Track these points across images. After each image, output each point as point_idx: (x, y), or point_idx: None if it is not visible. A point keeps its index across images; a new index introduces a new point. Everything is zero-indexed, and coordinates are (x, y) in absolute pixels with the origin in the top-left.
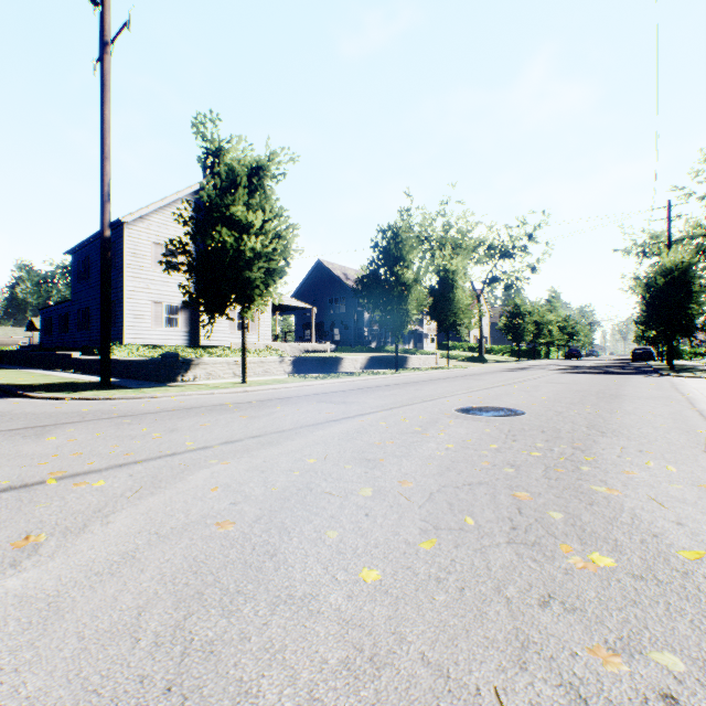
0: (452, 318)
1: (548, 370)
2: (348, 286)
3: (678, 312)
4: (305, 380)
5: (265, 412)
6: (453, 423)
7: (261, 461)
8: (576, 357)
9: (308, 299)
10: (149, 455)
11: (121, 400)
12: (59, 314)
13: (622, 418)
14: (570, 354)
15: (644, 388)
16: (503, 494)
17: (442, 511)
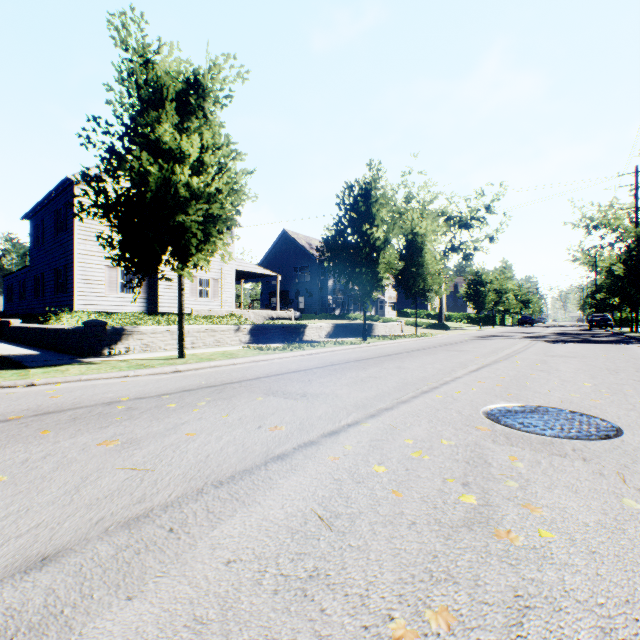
0: (421, 283)
1: (522, 338)
2: (312, 255)
3: None
4: (259, 352)
5: (165, 423)
6: (522, 464)
7: None
8: (529, 324)
9: (274, 268)
10: None
11: None
12: (19, 281)
13: None
14: (524, 321)
15: None
16: None
17: None
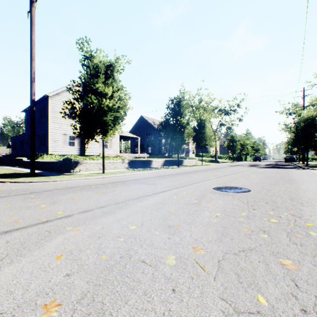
0: (204, 142)
1: (249, 166)
2: (154, 127)
3: (311, 139)
4: (134, 171)
5: (111, 189)
6: (214, 196)
7: (100, 228)
8: (258, 160)
9: (136, 133)
10: (30, 222)
11: (37, 183)
12: (19, 140)
13: (305, 193)
14: (256, 159)
15: (302, 176)
16: (272, 262)
17: (234, 284)
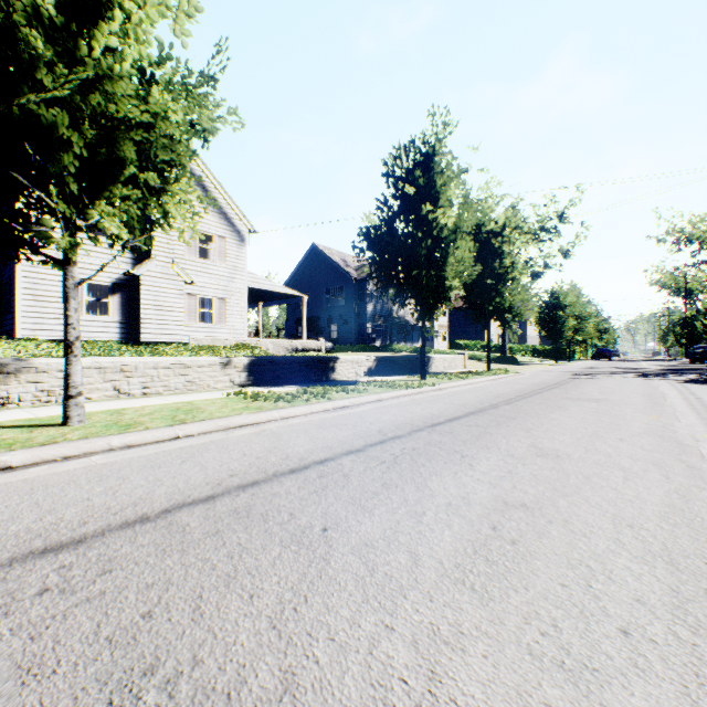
0: (498, 300)
1: (638, 375)
2: (347, 273)
3: None
4: (247, 406)
5: None
6: None
7: None
8: (608, 358)
9: (301, 290)
10: None
11: None
12: None
13: None
14: (601, 354)
15: None
16: None
17: None
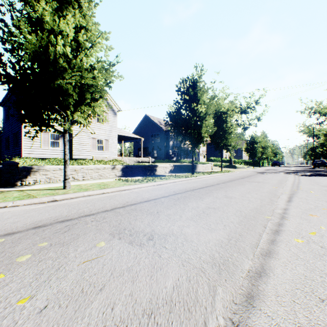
0: (225, 141)
1: (284, 173)
2: (161, 127)
3: None
4: (125, 183)
5: None
6: None
7: None
8: (278, 165)
9: (140, 135)
10: None
11: None
12: None
13: None
14: (275, 164)
15: None
16: None
17: None
